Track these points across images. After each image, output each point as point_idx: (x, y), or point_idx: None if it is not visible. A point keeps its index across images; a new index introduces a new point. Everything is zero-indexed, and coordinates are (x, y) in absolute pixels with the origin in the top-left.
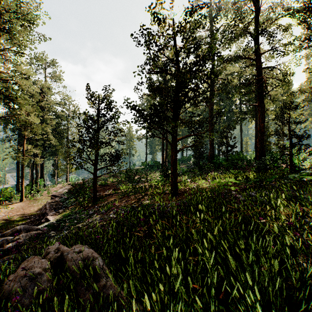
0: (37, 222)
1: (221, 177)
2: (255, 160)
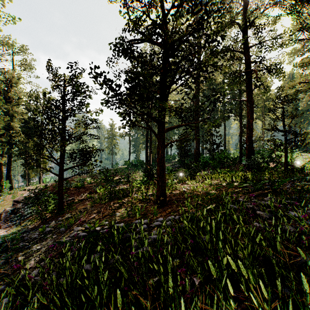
0: None
1: (213, 178)
2: (239, 159)
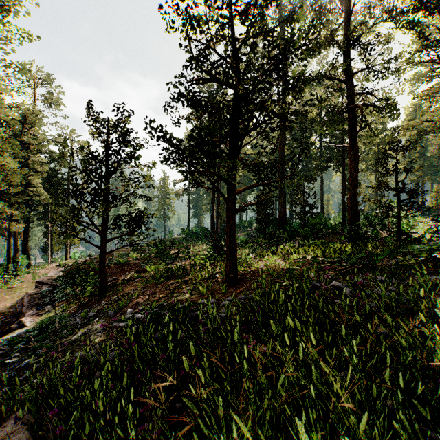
0: (8, 327)
1: (301, 251)
2: (342, 226)
